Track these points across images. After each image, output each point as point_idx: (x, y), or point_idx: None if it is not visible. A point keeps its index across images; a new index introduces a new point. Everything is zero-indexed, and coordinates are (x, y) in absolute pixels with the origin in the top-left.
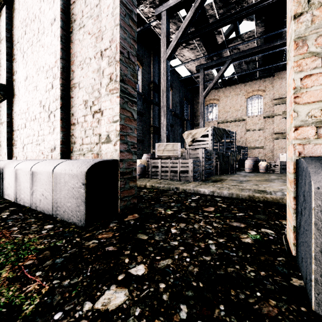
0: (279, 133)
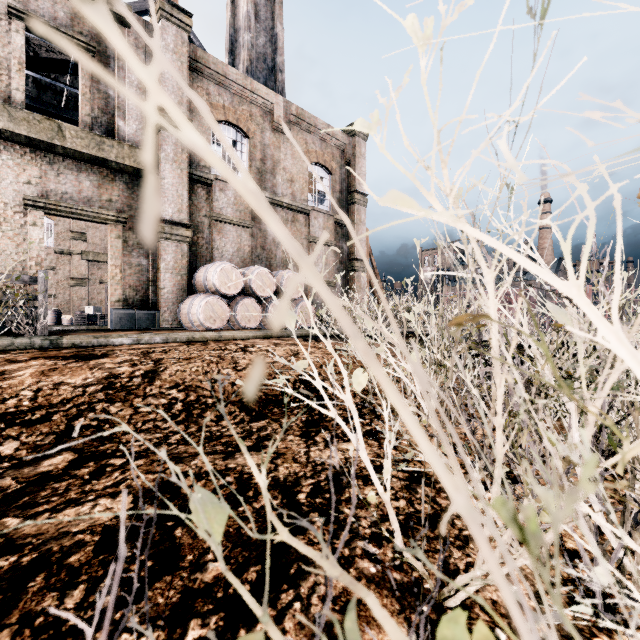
0: (79, 279)
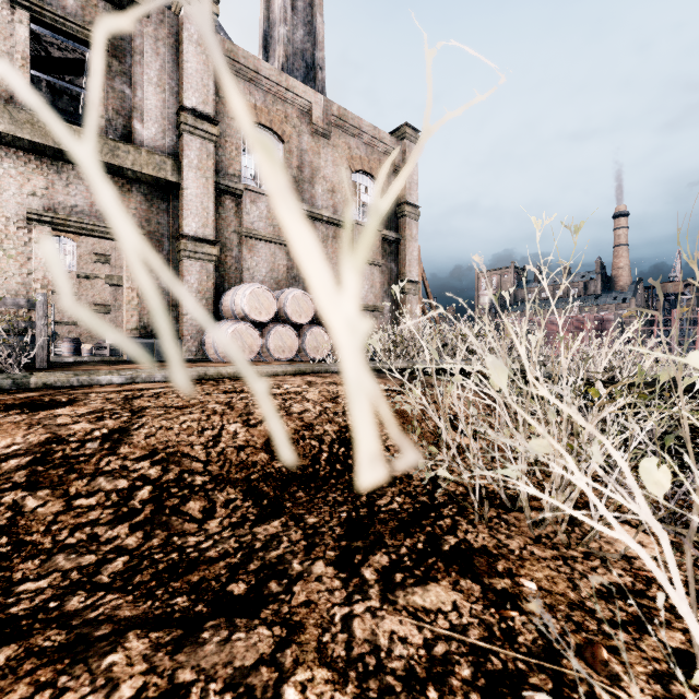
0: (103, 305)
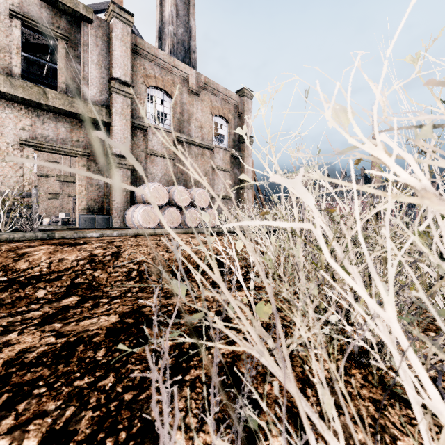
0: (54, 194)
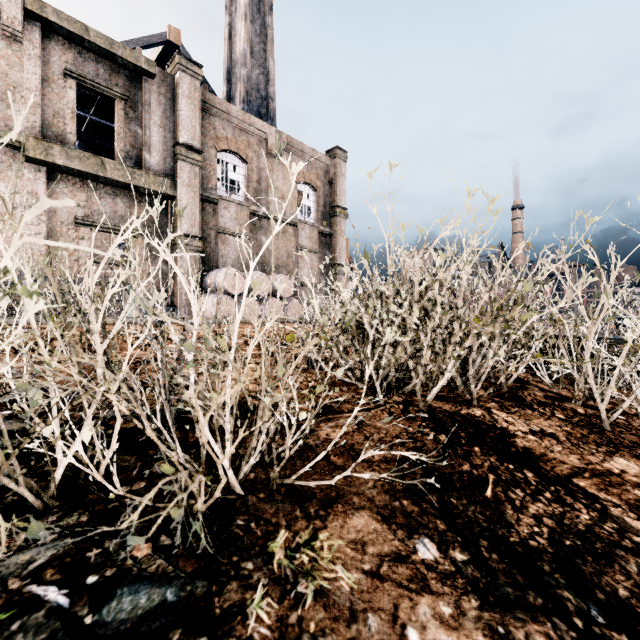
0: None
